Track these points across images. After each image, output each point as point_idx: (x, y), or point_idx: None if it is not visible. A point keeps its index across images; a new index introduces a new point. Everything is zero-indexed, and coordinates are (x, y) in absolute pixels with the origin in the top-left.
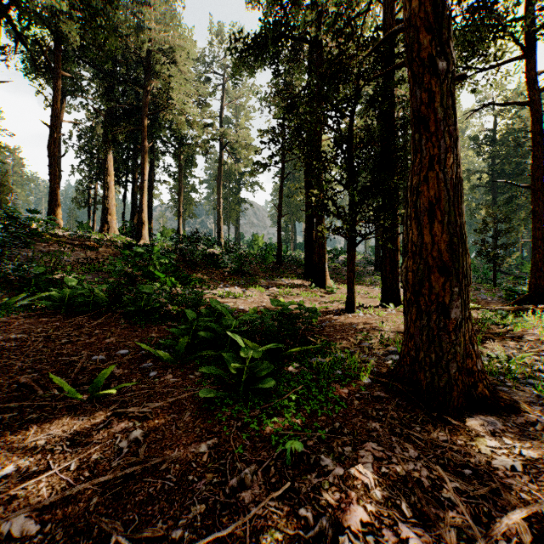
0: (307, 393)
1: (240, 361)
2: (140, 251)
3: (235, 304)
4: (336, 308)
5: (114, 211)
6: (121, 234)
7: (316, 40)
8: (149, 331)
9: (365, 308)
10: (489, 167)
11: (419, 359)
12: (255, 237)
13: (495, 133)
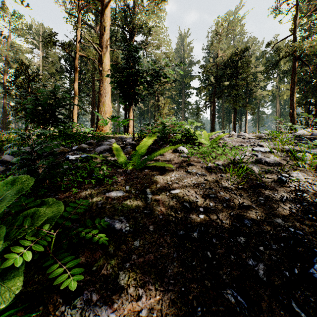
0: None
1: None
2: None
3: None
4: None
5: None
6: None
7: None
8: None
9: None
10: None
11: None
12: None
13: None
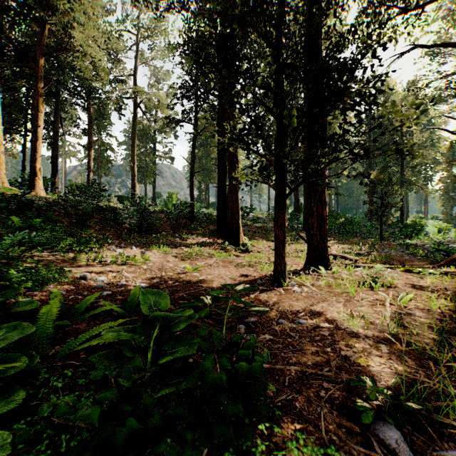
0: None
1: None
2: None
3: (115, 277)
4: (257, 274)
5: (3, 159)
6: (16, 186)
7: None
8: None
9: (292, 273)
10: (367, 142)
11: None
12: (169, 194)
13: (371, 115)
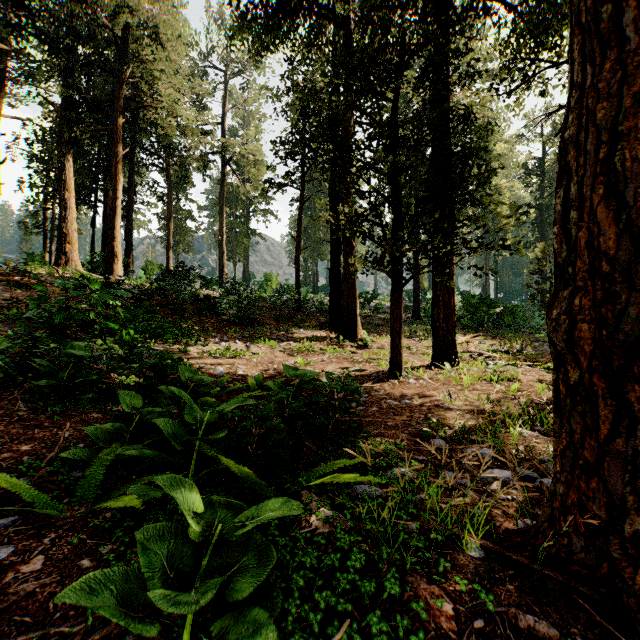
0: (359, 636)
1: (188, 547)
2: (67, 286)
3: (231, 367)
4: (374, 369)
5: (75, 238)
6: (87, 269)
7: (345, 22)
8: (63, 425)
9: (412, 369)
10: (538, 200)
11: (624, 531)
12: (267, 277)
13: (544, 161)
